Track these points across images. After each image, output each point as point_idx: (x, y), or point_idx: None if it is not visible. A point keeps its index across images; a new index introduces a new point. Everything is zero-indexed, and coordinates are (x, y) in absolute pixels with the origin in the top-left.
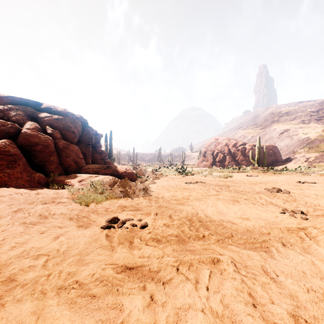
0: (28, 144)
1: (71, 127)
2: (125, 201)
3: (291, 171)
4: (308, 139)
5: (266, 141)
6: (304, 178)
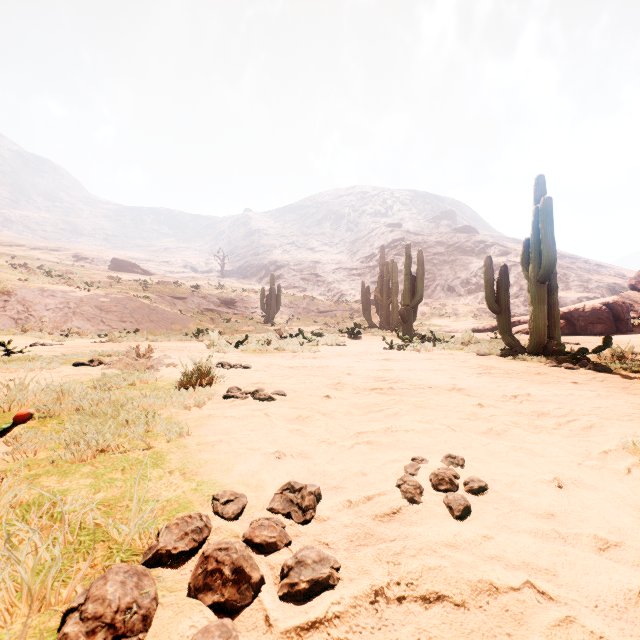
0: None
1: None
2: None
3: None
4: None
5: None
6: None
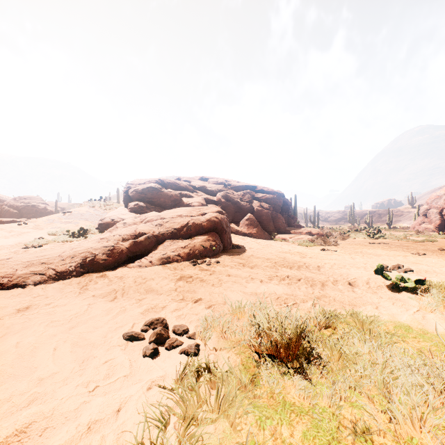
0: (258, 215)
1: (277, 202)
2: (324, 246)
3: None
4: None
5: None
6: None
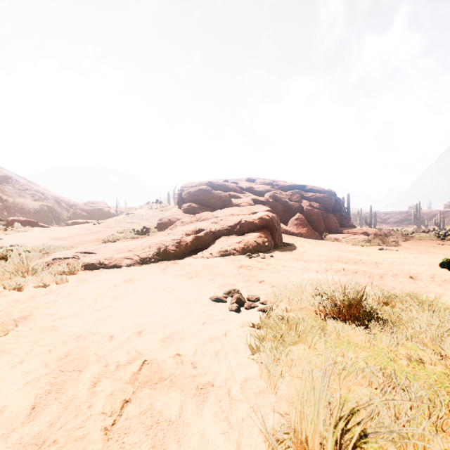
0: (308, 215)
1: (329, 201)
2: (382, 247)
3: None
4: None
5: None
6: None
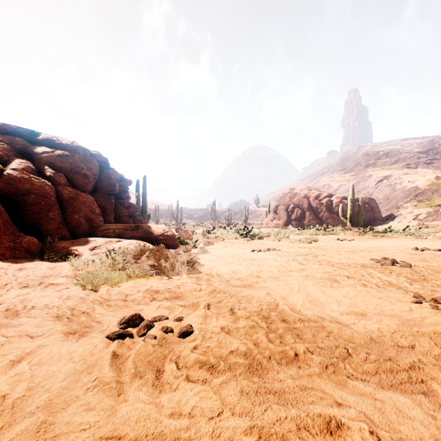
0: (14, 192)
1: (82, 168)
2: (159, 282)
3: (397, 233)
4: (416, 189)
5: (359, 192)
6: (420, 243)
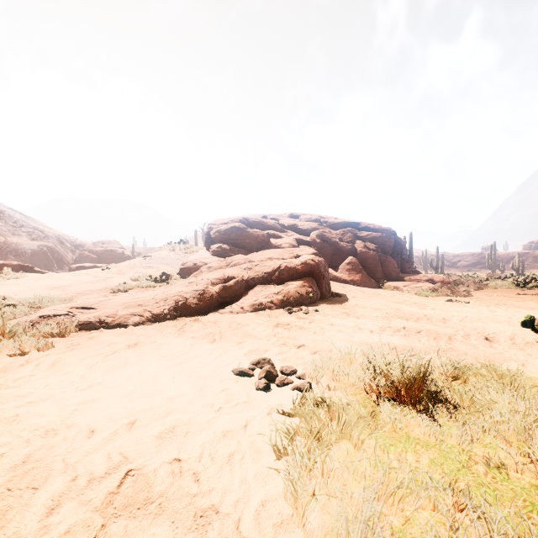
0: (362, 259)
1: (387, 242)
2: (451, 297)
3: None
4: None
5: None
6: None
